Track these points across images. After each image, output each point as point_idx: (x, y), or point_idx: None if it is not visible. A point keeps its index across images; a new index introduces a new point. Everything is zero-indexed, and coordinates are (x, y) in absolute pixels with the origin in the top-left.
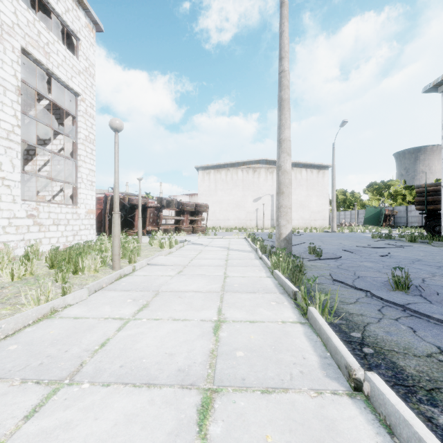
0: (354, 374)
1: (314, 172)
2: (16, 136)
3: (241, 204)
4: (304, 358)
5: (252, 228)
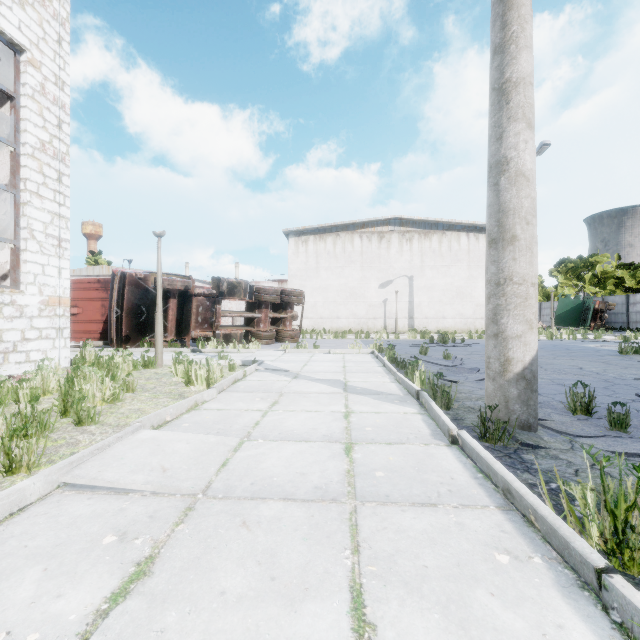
0: None
1: (481, 239)
2: None
3: (360, 292)
4: None
5: (379, 333)
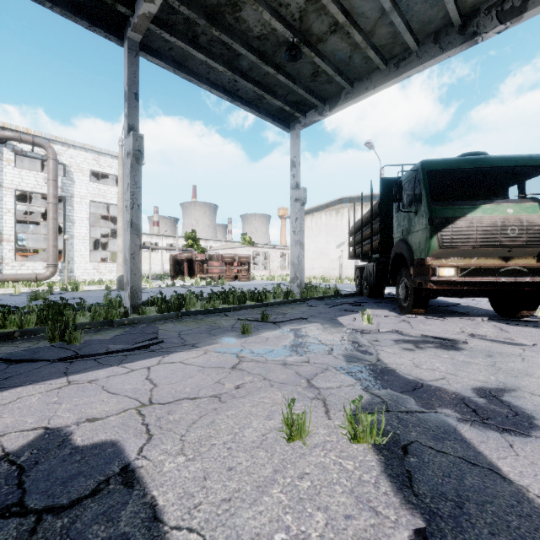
0: None
1: None
2: (88, 237)
3: (325, 251)
4: None
5: None
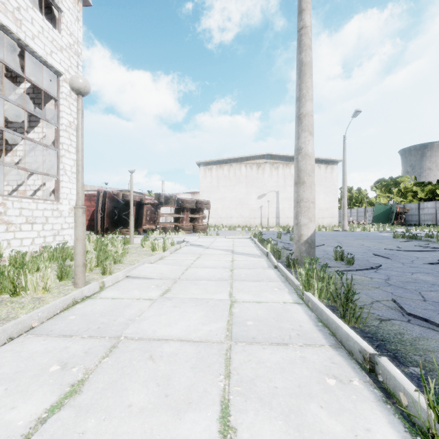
0: None
1: (322, 167)
2: None
3: (245, 201)
4: None
5: (256, 227)
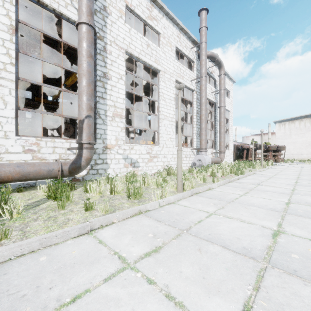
0: None
1: None
2: None
3: None
4: None
5: None
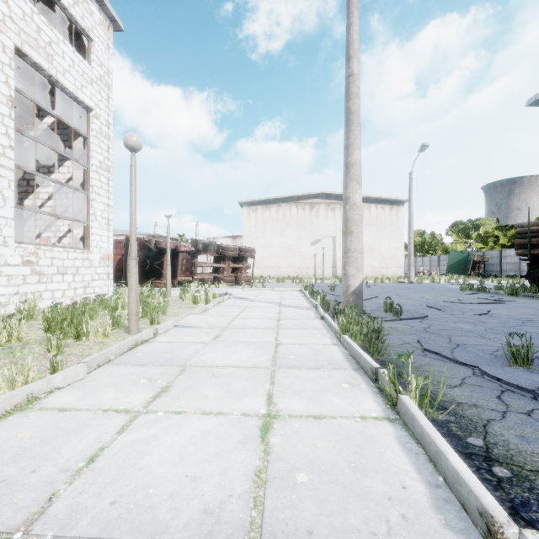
0: (500, 532)
1: (386, 209)
2: (8, 160)
3: (296, 248)
4: (405, 488)
5: (309, 278)
